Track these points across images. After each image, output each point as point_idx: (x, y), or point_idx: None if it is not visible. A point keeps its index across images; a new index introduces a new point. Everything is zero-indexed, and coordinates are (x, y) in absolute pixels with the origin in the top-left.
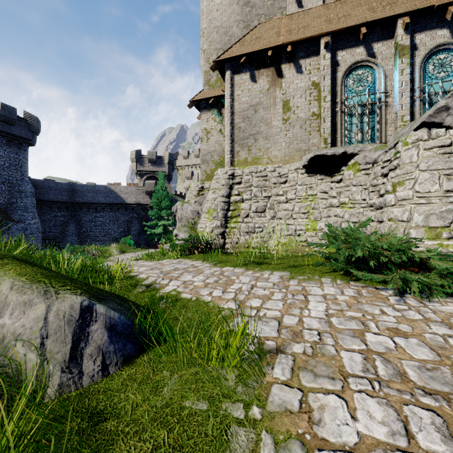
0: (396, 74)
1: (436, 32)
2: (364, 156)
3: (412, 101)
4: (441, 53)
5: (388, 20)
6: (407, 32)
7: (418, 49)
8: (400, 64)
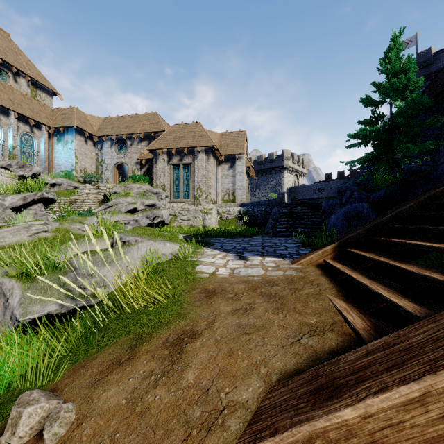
0: None
1: None
2: None
3: None
4: None
5: None
6: None
7: None
8: None
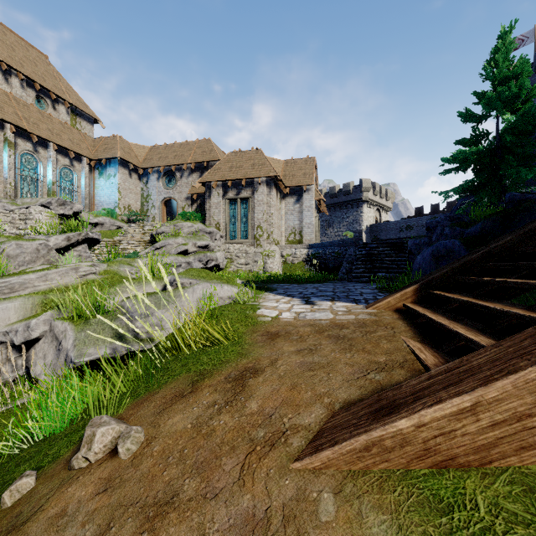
0: (7, 155)
1: (27, 143)
2: (3, 206)
3: (14, 175)
4: (29, 155)
5: (2, 120)
6: (13, 135)
7: (18, 146)
8: (9, 151)
